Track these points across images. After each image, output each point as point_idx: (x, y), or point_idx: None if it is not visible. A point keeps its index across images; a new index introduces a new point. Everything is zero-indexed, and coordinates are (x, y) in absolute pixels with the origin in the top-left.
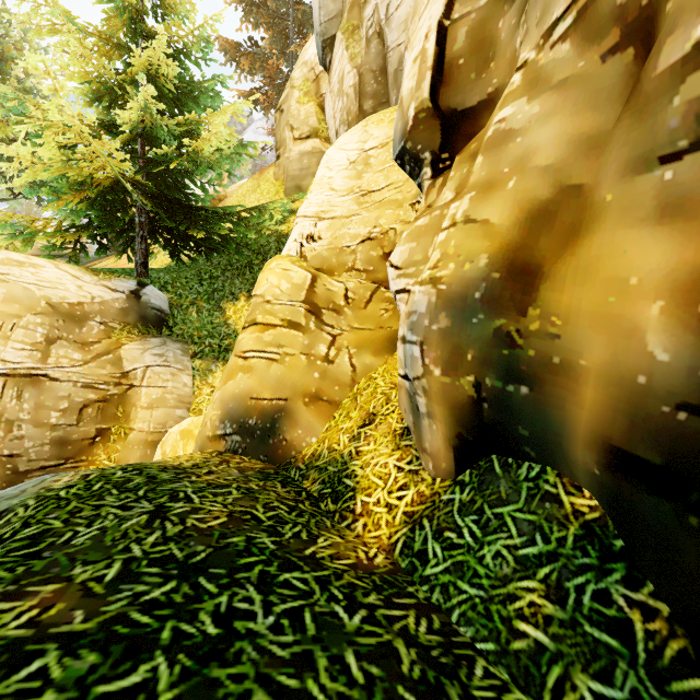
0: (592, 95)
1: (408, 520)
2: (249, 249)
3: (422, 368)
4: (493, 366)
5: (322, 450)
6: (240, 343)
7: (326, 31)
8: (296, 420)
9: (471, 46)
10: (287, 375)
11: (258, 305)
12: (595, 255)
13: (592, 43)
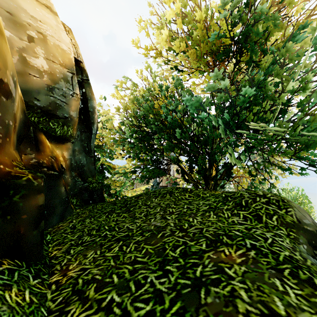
0: None
1: None
2: None
3: None
4: None
5: None
6: None
7: None
8: None
9: None
10: None
11: None
12: None
13: None
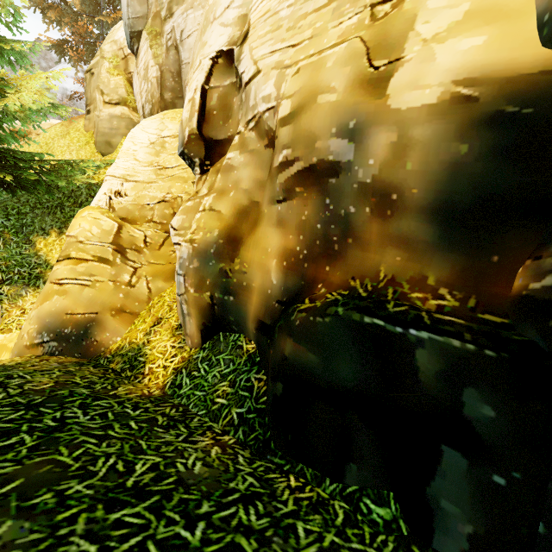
0: (261, 162)
1: (175, 371)
2: (60, 192)
3: (184, 288)
4: (219, 287)
5: (124, 344)
6: (55, 273)
7: (134, 25)
8: (105, 327)
9: (220, 106)
10: (97, 296)
11: (72, 244)
12: (260, 236)
13: (261, 138)
